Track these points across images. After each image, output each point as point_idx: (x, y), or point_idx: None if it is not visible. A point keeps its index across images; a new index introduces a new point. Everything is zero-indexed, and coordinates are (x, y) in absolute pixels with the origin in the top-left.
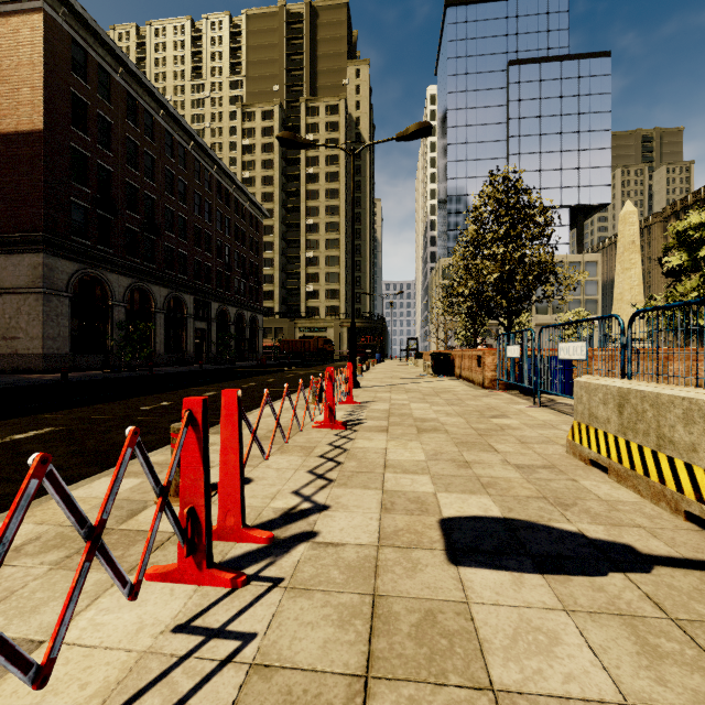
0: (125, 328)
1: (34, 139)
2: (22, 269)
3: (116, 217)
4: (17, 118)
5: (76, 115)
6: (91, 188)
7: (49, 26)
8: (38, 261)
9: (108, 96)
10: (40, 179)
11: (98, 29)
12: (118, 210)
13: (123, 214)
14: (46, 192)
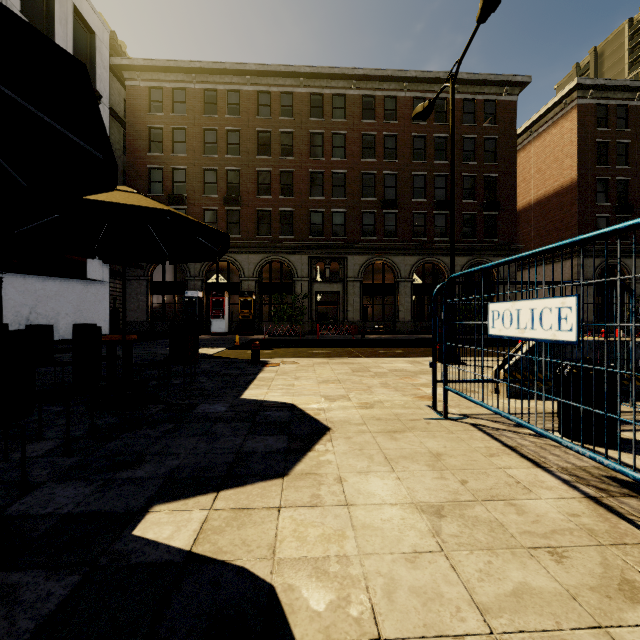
0: (638, 302)
1: (572, 188)
2: (565, 270)
3: (632, 214)
4: (562, 179)
5: (599, 155)
6: (611, 201)
7: (580, 112)
8: (574, 263)
9: (625, 123)
10: (575, 211)
11: (616, 83)
12: (634, 208)
13: (639, 208)
14: (579, 218)
